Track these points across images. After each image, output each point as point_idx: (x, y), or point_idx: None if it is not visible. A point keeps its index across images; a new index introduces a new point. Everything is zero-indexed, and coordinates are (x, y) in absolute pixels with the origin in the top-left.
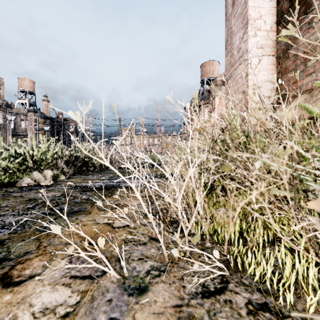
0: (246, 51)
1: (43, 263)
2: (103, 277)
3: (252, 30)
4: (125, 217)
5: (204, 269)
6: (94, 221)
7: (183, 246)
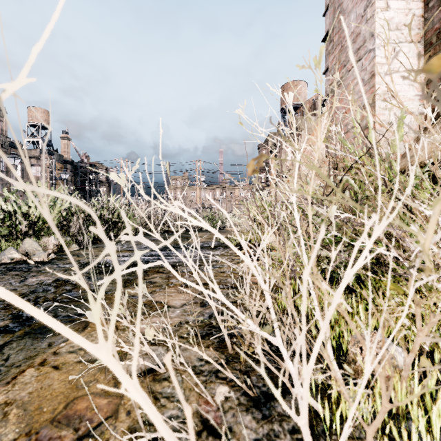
0: (371, 36)
1: None
2: None
3: None
4: (146, 352)
5: None
6: (84, 353)
7: None
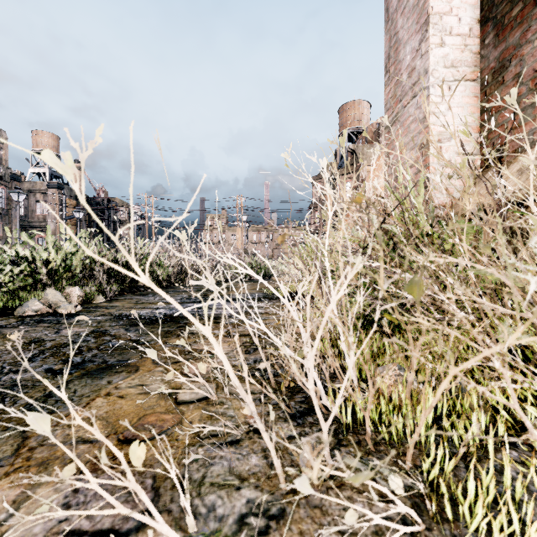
0: (426, 73)
1: (17, 493)
2: (139, 534)
3: (437, 34)
4: (200, 382)
5: (370, 524)
6: (142, 387)
7: (320, 466)
